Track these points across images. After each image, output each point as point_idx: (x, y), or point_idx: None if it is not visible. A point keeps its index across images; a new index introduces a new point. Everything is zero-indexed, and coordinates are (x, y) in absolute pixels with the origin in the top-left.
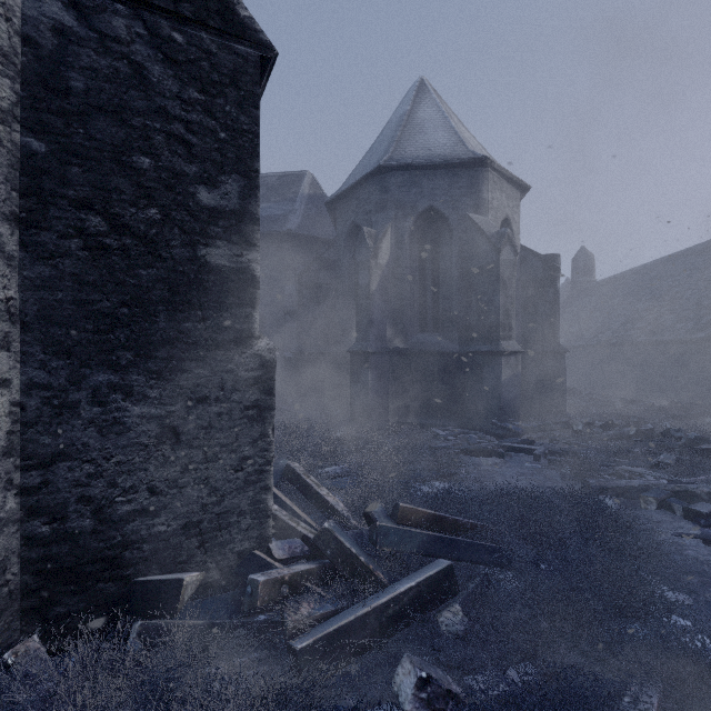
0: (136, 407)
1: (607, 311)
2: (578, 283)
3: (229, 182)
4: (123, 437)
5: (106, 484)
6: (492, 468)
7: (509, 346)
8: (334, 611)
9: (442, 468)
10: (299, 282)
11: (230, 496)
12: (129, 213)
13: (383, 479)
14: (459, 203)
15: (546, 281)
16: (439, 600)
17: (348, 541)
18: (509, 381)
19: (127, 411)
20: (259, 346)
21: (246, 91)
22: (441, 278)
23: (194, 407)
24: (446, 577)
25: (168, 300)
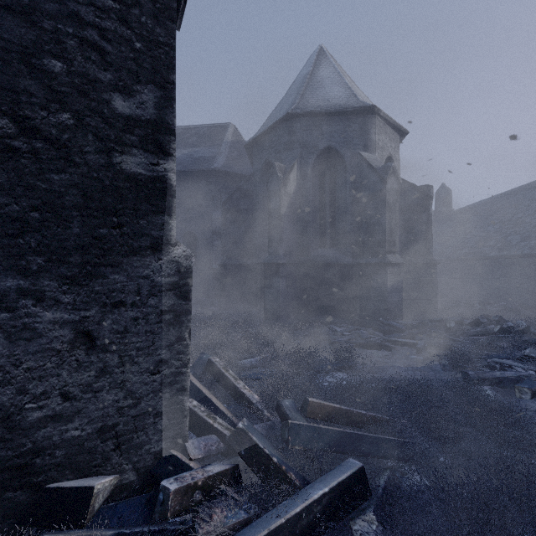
0: (47, 312)
1: (463, 233)
2: (439, 212)
3: (145, 92)
4: (34, 342)
5: (14, 391)
6: (383, 359)
7: (393, 258)
8: (247, 519)
9: (342, 360)
10: (223, 208)
11: (146, 398)
12: (39, 117)
13: (292, 370)
14: (352, 143)
15: (421, 207)
16: (352, 505)
17: (261, 441)
18: (393, 287)
19: (38, 317)
20: (175, 252)
21: (161, 4)
22: (337, 204)
23: (110, 312)
24: (358, 480)
25: (82, 206)
